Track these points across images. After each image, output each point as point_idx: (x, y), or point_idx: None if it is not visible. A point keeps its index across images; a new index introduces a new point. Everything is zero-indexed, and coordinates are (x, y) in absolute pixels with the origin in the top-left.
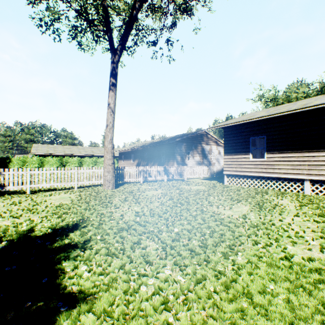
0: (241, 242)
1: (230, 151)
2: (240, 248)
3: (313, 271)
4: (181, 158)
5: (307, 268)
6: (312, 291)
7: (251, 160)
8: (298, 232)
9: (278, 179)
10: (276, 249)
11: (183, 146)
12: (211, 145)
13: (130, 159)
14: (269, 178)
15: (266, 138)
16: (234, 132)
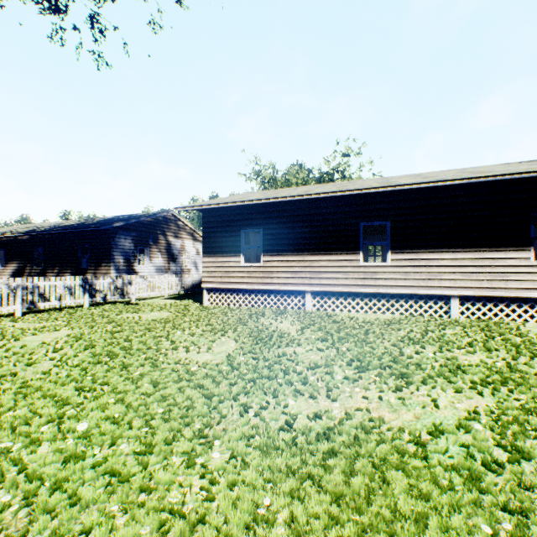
0: (222, 415)
1: (214, 250)
2: (221, 427)
3: (321, 437)
4: (125, 261)
5: (314, 433)
6: (323, 478)
7: (243, 265)
8: (302, 372)
9: (277, 292)
10: (275, 410)
11: (131, 238)
12: (184, 239)
13: None
14: (267, 292)
15: (263, 233)
16: (220, 220)
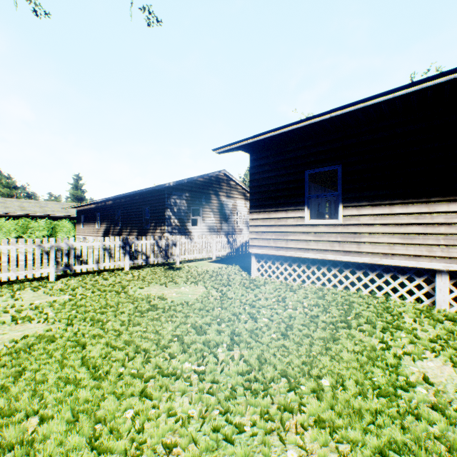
0: None
1: (264, 203)
2: None
3: None
4: (179, 221)
5: None
6: None
7: (307, 222)
8: None
9: (368, 267)
10: None
11: (184, 198)
12: (236, 199)
13: (93, 223)
14: (349, 265)
15: (342, 172)
16: (273, 161)
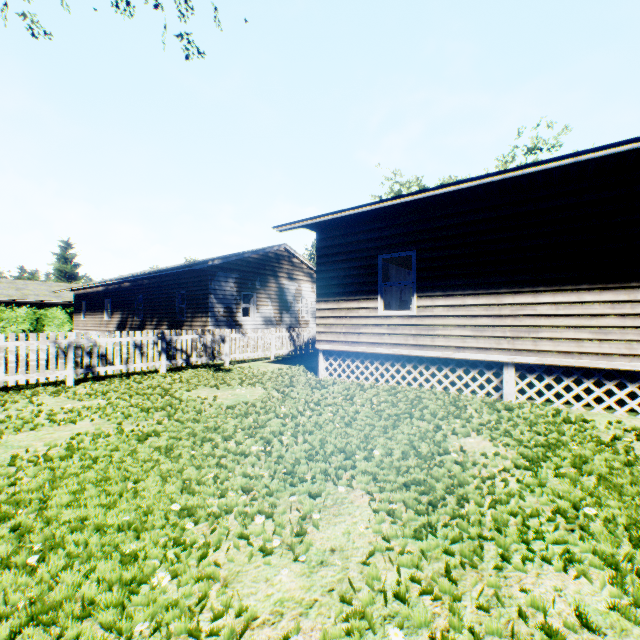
0: None
1: (334, 291)
2: None
3: None
4: (225, 310)
5: None
6: None
7: (381, 313)
8: None
9: (442, 361)
10: None
11: (232, 280)
12: (301, 281)
13: (101, 312)
14: (424, 360)
15: (416, 258)
16: (343, 242)
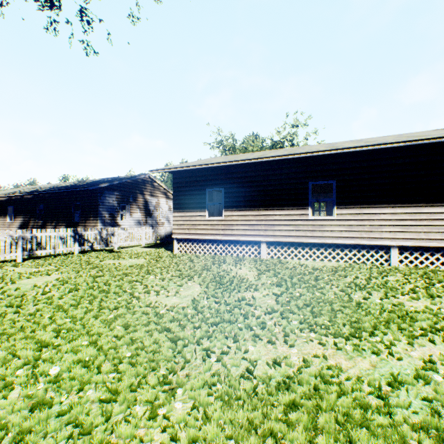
0: (186, 360)
1: (182, 206)
2: (184, 373)
3: (281, 387)
4: (110, 215)
5: (274, 382)
6: (285, 436)
7: (207, 218)
8: (260, 317)
9: (236, 242)
10: (236, 355)
11: (114, 196)
12: (159, 197)
13: (4, 216)
14: (228, 242)
15: (224, 192)
16: (188, 181)
